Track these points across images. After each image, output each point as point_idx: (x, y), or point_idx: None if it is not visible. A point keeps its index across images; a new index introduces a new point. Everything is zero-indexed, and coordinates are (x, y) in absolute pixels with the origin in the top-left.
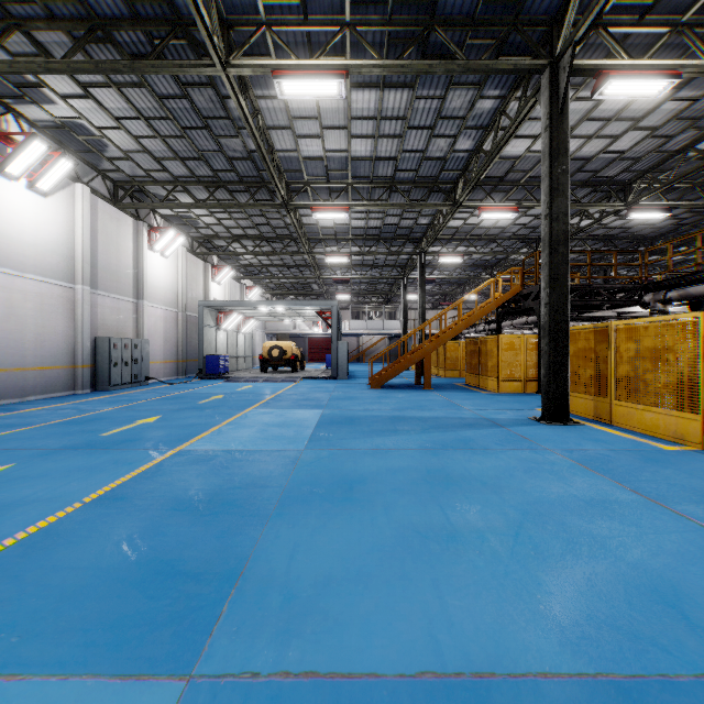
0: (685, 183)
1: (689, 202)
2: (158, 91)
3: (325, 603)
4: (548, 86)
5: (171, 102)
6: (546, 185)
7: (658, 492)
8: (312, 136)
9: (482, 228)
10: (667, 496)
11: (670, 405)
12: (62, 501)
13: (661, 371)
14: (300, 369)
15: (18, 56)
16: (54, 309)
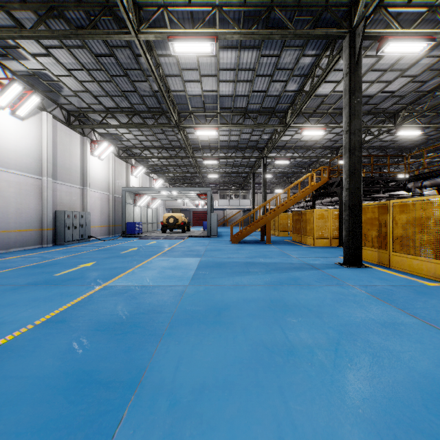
0: (433, 112)
1: (435, 124)
2: (95, 51)
3: (200, 407)
4: (348, 46)
5: (103, 59)
6: (346, 111)
7: (429, 316)
8: (194, 81)
9: (302, 141)
10: (436, 320)
11: (430, 255)
12: (20, 323)
13: (424, 233)
14: (187, 230)
15: (2, 28)
16: (28, 192)
